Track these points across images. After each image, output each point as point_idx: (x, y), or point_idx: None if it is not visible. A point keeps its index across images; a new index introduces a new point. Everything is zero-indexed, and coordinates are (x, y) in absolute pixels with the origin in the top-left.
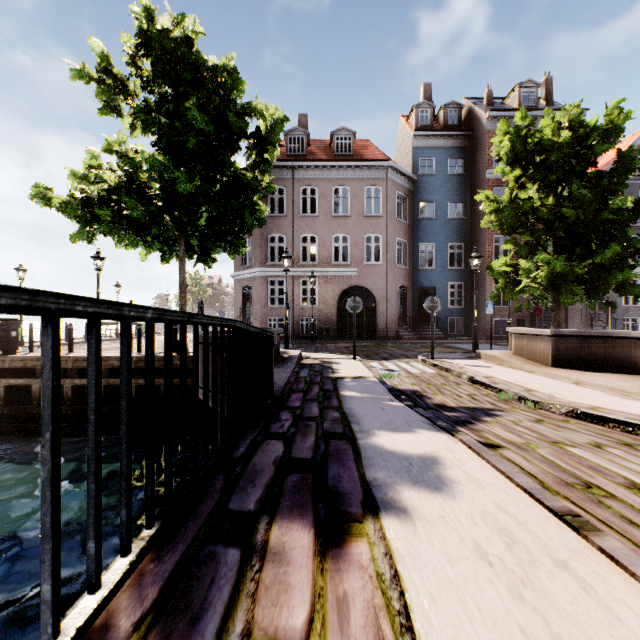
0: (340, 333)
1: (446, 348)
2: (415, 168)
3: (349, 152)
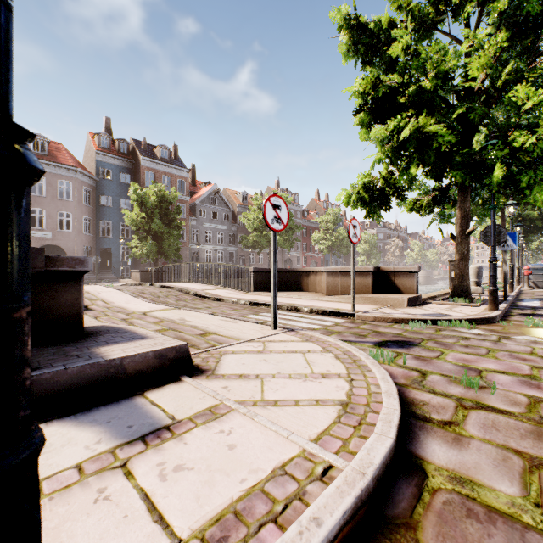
0: None
1: None
2: (98, 173)
3: (45, 152)
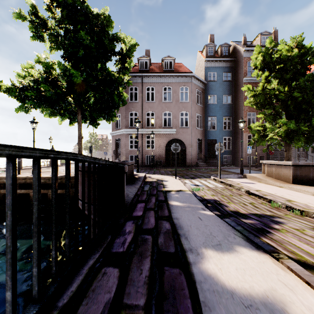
0: (167, 163)
1: (224, 171)
2: (206, 77)
3: (171, 69)
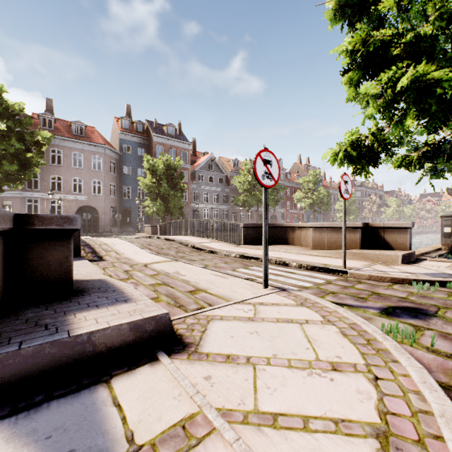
0: None
1: None
2: (121, 149)
3: (83, 134)
